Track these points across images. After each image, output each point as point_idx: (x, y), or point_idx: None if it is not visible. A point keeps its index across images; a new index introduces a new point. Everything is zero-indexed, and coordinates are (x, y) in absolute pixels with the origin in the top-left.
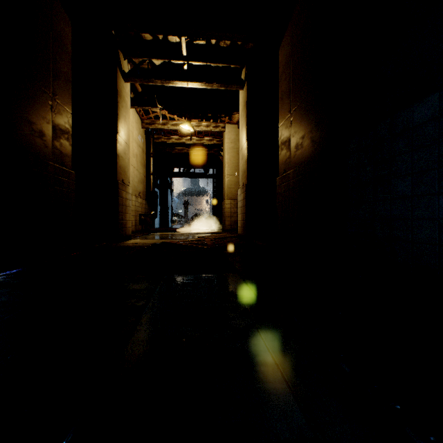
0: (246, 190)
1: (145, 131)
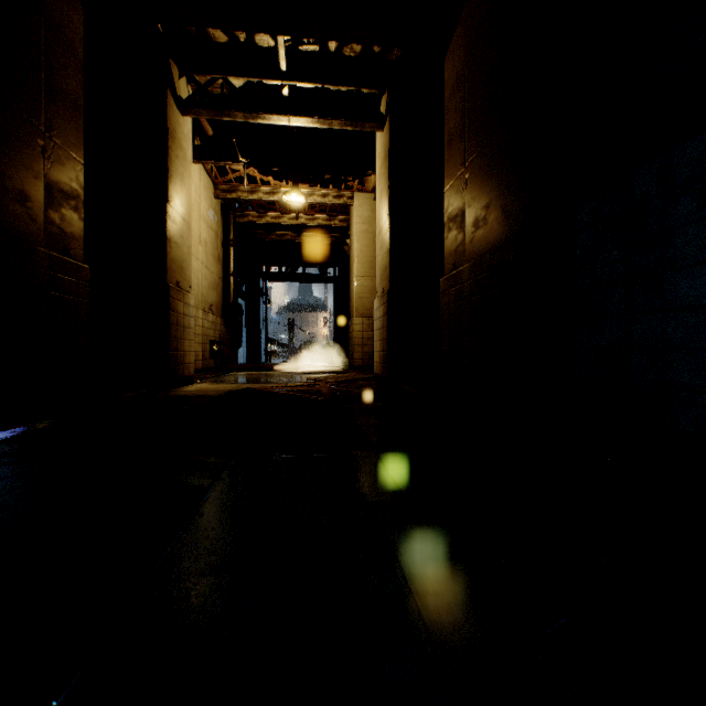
0: (387, 299)
1: (221, 204)
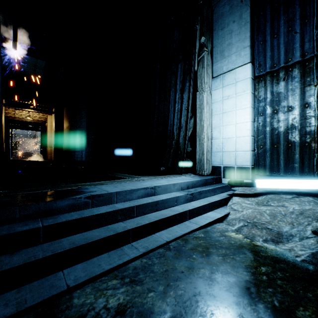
0: (54, 146)
1: None
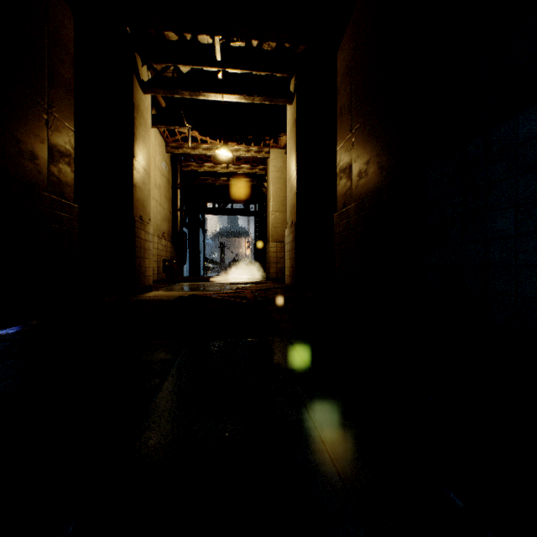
0: (295, 229)
1: (171, 157)
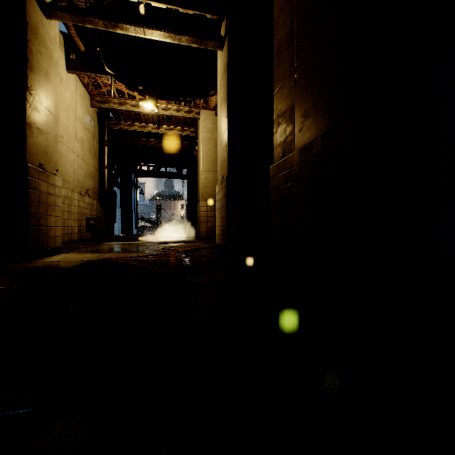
0: (226, 184)
1: (98, 113)
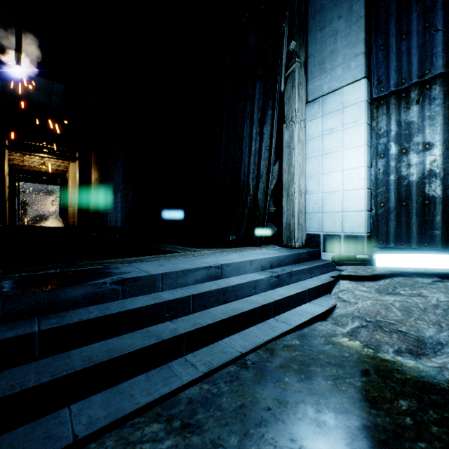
0: (78, 206)
1: None
